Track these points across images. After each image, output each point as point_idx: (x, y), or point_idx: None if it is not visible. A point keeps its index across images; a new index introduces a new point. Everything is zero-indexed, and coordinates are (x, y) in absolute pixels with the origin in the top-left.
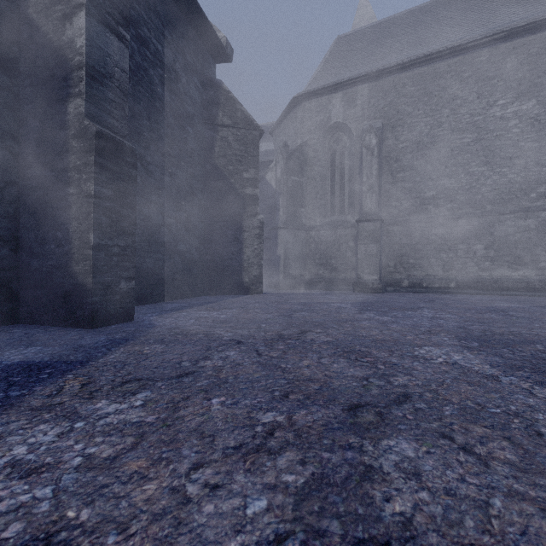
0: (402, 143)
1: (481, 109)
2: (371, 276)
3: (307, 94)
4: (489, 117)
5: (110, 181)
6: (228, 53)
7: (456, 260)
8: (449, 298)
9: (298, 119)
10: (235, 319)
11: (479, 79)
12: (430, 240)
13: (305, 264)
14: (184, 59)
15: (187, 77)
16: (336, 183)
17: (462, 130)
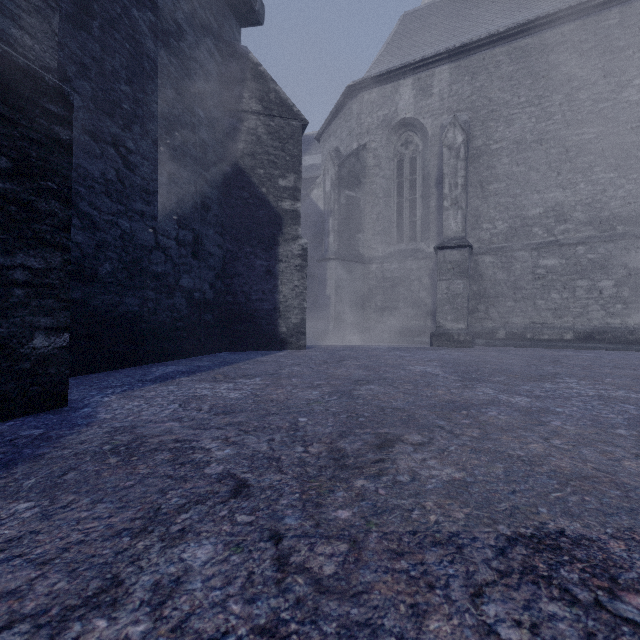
0: (496, 143)
1: (609, 92)
2: (456, 324)
3: (366, 81)
4: (620, 103)
5: (3, 140)
6: (257, 10)
7: (574, 302)
8: (574, 355)
9: (353, 116)
10: (252, 402)
11: (605, 51)
12: (536, 274)
13: (363, 308)
14: (191, 8)
15: (196, 35)
16: (405, 200)
17: (582, 123)
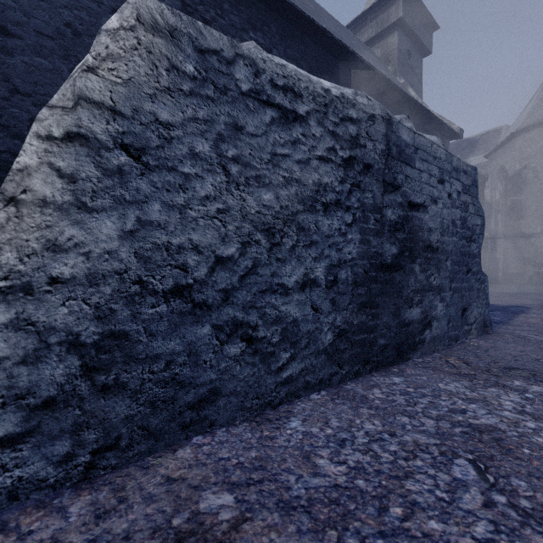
0: None
1: None
2: None
3: (526, 128)
4: None
5: None
6: (460, 135)
7: None
8: None
9: (516, 148)
10: None
11: None
12: None
13: (524, 265)
14: None
15: None
16: None
17: None
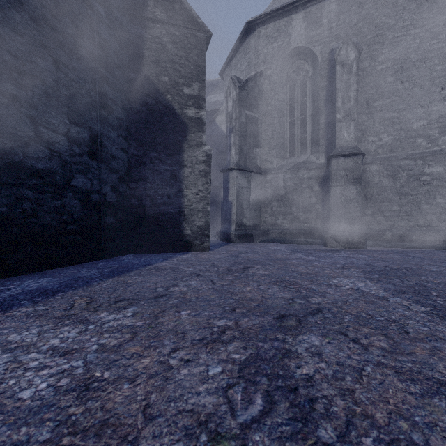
0: (381, 64)
1: None
2: (349, 227)
3: (262, 17)
4: None
5: None
6: None
7: None
8: None
9: (251, 49)
10: None
11: None
12: (421, 181)
13: (260, 213)
14: None
15: None
16: (296, 119)
17: None
